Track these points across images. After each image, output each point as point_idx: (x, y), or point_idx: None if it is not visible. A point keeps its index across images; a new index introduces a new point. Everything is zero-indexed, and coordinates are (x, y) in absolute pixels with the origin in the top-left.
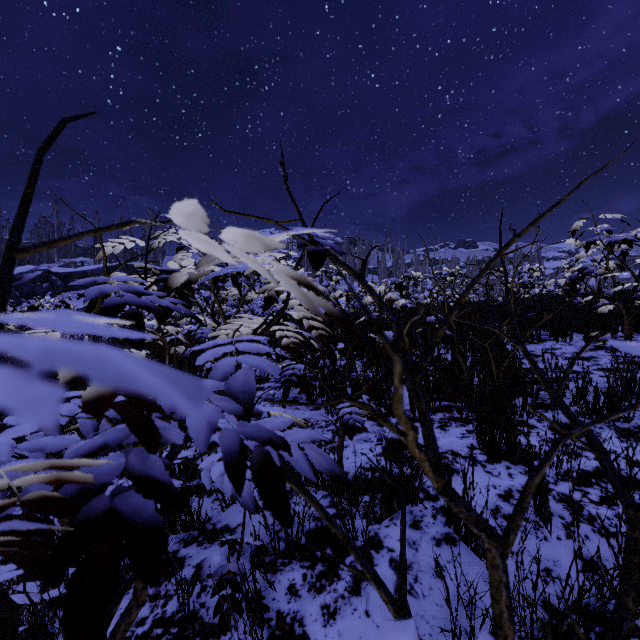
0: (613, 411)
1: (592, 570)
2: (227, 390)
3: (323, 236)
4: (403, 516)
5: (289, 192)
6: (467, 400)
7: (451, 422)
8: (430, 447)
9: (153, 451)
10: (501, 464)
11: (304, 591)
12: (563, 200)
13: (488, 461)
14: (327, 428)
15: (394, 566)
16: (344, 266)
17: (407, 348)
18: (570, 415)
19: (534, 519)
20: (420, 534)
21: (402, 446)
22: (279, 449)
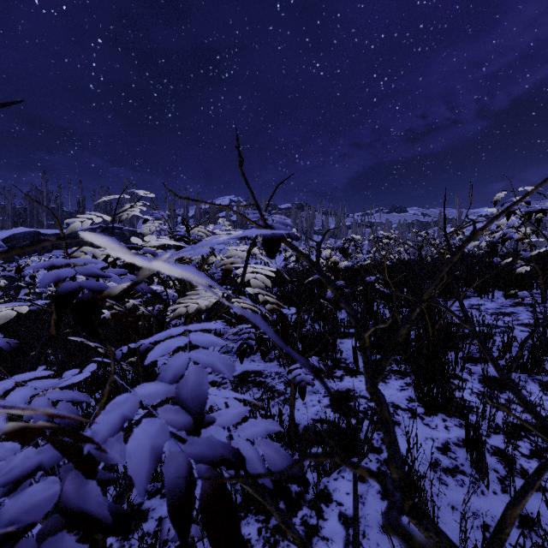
0: (536, 366)
1: (528, 526)
2: (177, 396)
3: (278, 220)
4: (356, 492)
5: (244, 177)
6: (405, 354)
7: (391, 375)
8: (394, 460)
9: (91, 477)
10: (438, 416)
11: (259, 546)
12: (531, 193)
13: (426, 413)
14: (280, 380)
15: (343, 521)
16: (299, 253)
17: (367, 346)
18: (522, 398)
19: (476, 483)
20: (366, 487)
21: (347, 398)
22: (232, 468)
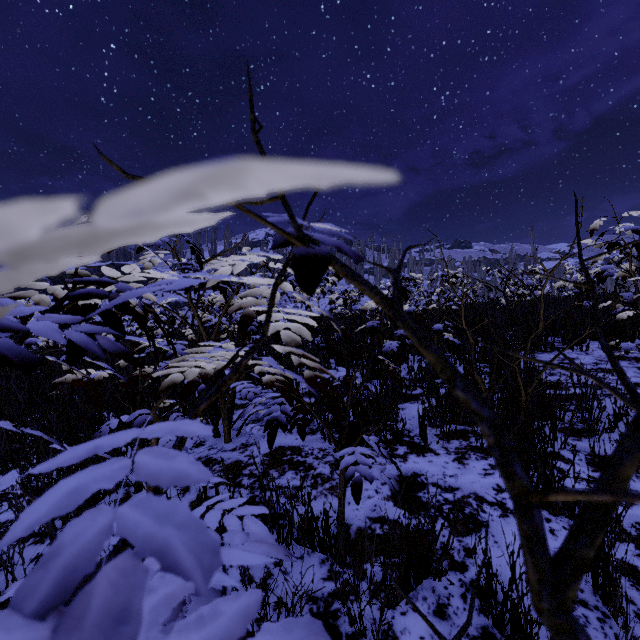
0: None
1: None
2: None
3: (321, 228)
4: None
5: (260, 148)
6: None
7: (469, 453)
8: None
9: None
10: None
11: None
12: None
13: None
14: (324, 459)
15: None
16: (362, 284)
17: (533, 501)
18: None
19: None
20: (448, 627)
21: (414, 486)
22: None
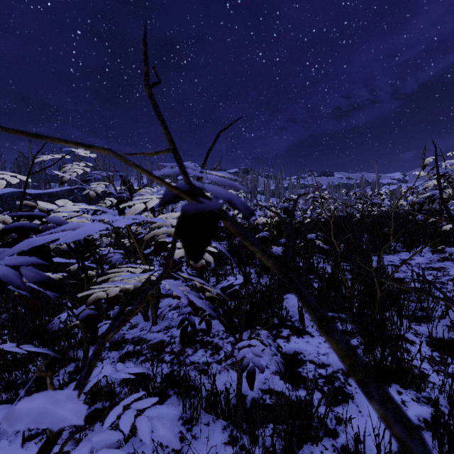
0: None
1: None
2: None
3: (214, 178)
4: None
5: (152, 100)
6: (350, 314)
7: None
8: None
9: None
10: (392, 388)
11: None
12: None
13: None
14: (227, 340)
15: None
16: (253, 245)
17: None
18: None
19: None
20: None
21: (295, 363)
22: None
